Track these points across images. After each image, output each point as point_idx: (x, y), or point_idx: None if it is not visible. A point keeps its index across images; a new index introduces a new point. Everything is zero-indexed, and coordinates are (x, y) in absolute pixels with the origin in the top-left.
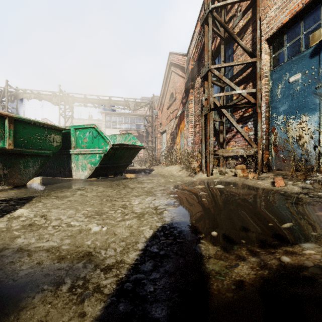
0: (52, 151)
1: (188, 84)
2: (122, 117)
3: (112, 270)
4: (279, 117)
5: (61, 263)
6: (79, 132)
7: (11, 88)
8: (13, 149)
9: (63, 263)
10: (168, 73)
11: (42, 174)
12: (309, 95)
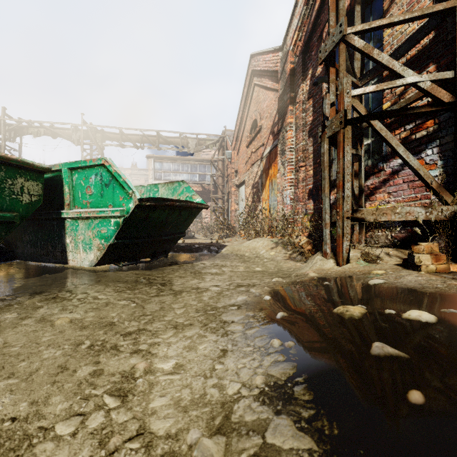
0: (19, 213)
1: (285, 98)
2: (178, 164)
3: None
4: None
5: None
6: (78, 176)
7: (9, 119)
8: None
9: None
10: (248, 89)
11: (19, 255)
12: None
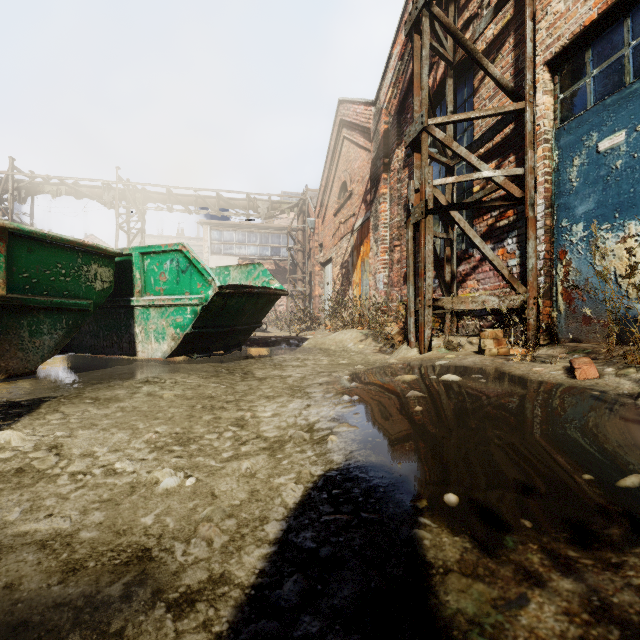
0: (93, 301)
1: (378, 163)
2: (244, 233)
3: (198, 606)
4: (576, 227)
5: (67, 585)
6: (151, 261)
7: (20, 173)
8: (5, 296)
9: (72, 585)
10: (336, 142)
11: (75, 348)
12: None
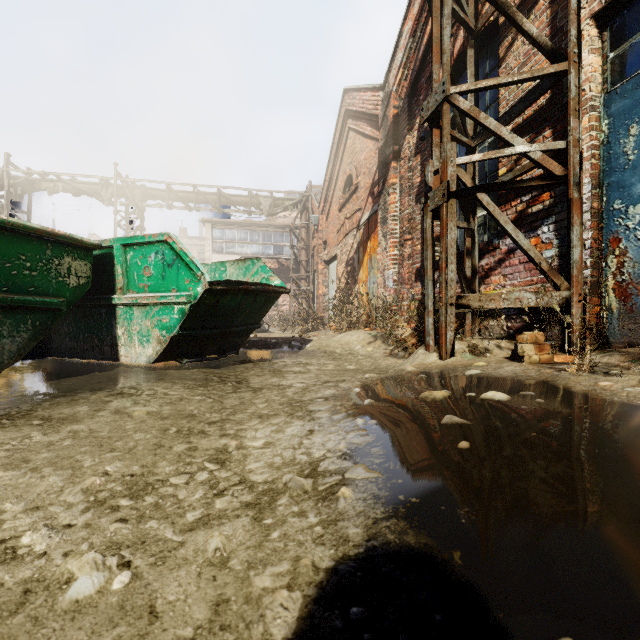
0: (66, 299)
1: (387, 151)
2: (246, 232)
3: None
4: (634, 209)
5: None
6: (134, 254)
7: (16, 170)
8: None
9: None
10: (341, 134)
11: (54, 351)
12: None
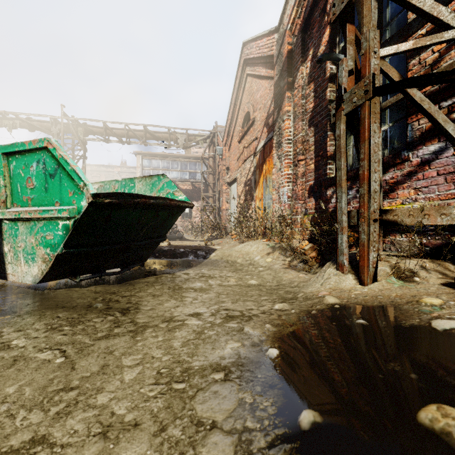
0: None
1: (282, 83)
2: (168, 161)
3: None
4: None
5: None
6: (16, 163)
7: None
8: None
9: None
10: (240, 80)
11: None
12: None
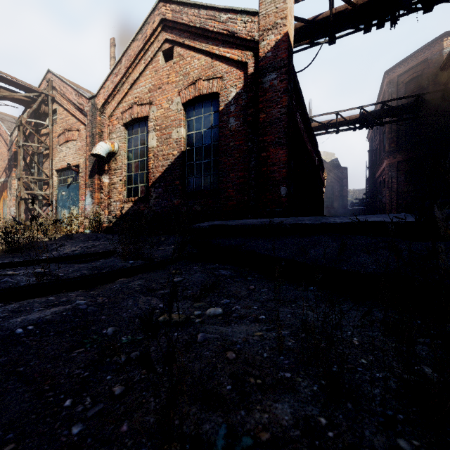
0: None
1: (12, 163)
2: None
3: None
4: (60, 208)
5: None
6: None
7: None
8: None
9: None
10: None
11: None
12: (66, 202)
